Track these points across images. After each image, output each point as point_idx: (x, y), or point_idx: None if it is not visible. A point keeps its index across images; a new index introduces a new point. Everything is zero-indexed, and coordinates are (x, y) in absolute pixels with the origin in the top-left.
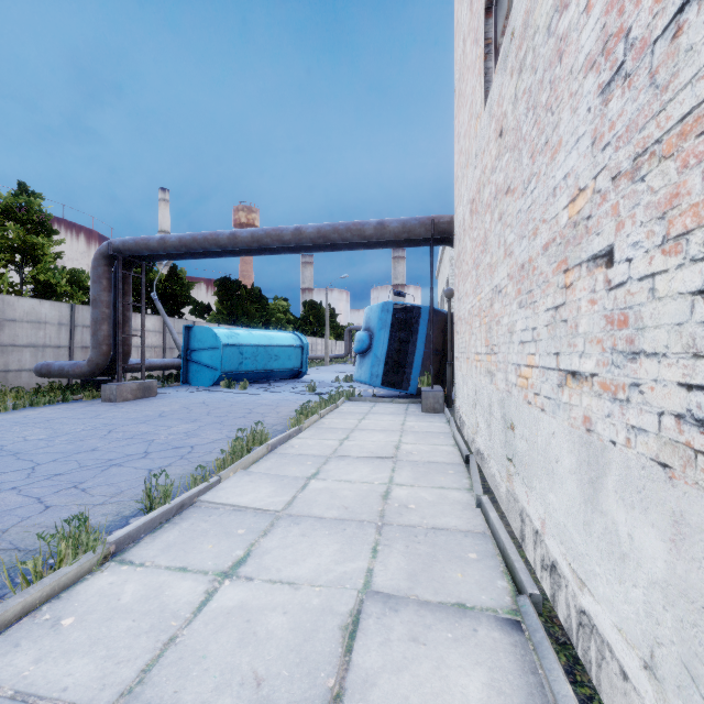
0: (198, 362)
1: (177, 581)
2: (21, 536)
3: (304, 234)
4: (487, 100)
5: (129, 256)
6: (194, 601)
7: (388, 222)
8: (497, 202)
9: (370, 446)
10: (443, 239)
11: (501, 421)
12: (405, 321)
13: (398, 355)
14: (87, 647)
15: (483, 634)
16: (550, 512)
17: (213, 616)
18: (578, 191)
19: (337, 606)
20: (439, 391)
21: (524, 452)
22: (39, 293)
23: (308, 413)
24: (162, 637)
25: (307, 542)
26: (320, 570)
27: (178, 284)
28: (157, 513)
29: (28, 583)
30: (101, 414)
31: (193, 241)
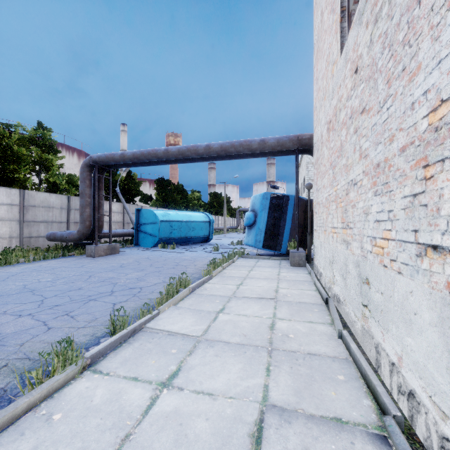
0: (144, 232)
1: (131, 388)
2: (31, 349)
3: (211, 149)
4: (343, 49)
5: (102, 165)
6: (142, 405)
7: (268, 139)
8: (353, 120)
9: (257, 289)
10: (305, 150)
11: (356, 277)
12: (278, 205)
13: (273, 228)
14: (69, 439)
15: (359, 447)
16: (408, 351)
17: (156, 418)
18: (440, 102)
19: (245, 416)
20: (302, 252)
21: (379, 302)
22: (49, 189)
23: (215, 266)
24: (120, 434)
25: (219, 361)
26: (230, 384)
27: (132, 182)
28: (118, 336)
29: (32, 386)
30: (85, 265)
31: (141, 155)
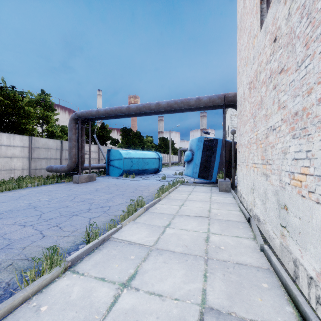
0: (113, 165)
1: (99, 287)
2: (30, 252)
3: (160, 105)
4: (263, 25)
5: (84, 119)
6: (107, 301)
7: (202, 98)
8: (272, 79)
9: (195, 209)
10: (230, 105)
11: (275, 203)
12: (209, 146)
13: (206, 163)
14: None
15: None
16: None
17: (118, 314)
18: None
19: (187, 317)
20: (228, 181)
21: (297, 225)
22: (49, 136)
23: (163, 191)
24: None
25: (167, 267)
26: (175, 287)
27: (105, 131)
28: (91, 244)
29: (27, 283)
30: (72, 189)
31: (110, 111)
